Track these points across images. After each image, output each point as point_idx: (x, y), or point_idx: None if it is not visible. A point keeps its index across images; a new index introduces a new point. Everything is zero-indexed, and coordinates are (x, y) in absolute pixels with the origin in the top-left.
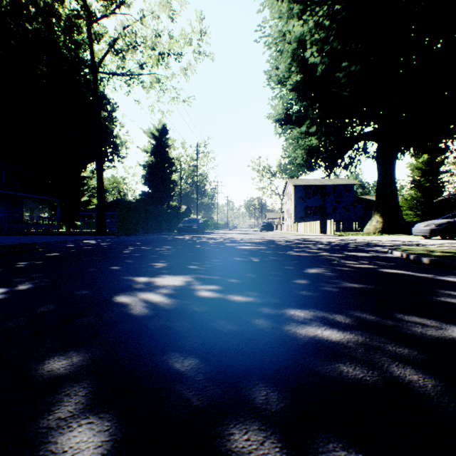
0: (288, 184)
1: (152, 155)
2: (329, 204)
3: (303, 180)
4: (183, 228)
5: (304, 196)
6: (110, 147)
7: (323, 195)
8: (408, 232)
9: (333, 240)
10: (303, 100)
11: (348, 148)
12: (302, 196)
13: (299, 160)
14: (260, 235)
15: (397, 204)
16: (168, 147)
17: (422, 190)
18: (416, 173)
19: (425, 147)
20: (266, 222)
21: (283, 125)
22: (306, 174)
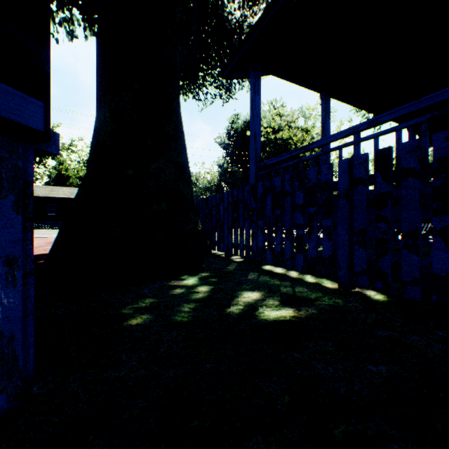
0: None
1: None
2: None
3: None
4: None
5: None
6: None
7: None
8: None
9: None
10: None
11: None
12: None
13: None
14: None
15: None
16: None
17: None
18: None
19: None
20: None
21: None
22: None
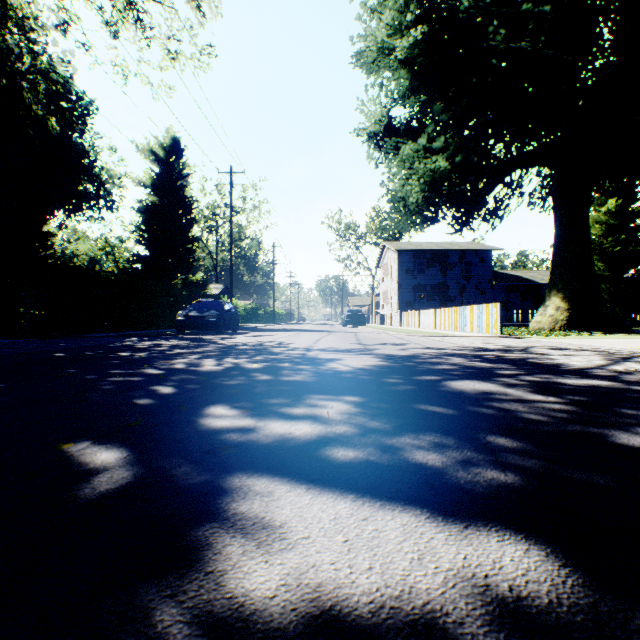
0: (386, 249)
1: (154, 191)
2: (453, 281)
3: (411, 243)
4: (185, 320)
5: (414, 268)
6: (84, 179)
7: (443, 267)
8: (617, 328)
9: (602, 360)
10: (419, 94)
11: (499, 179)
12: (410, 268)
13: (415, 198)
14: (348, 335)
15: (593, 277)
16: (183, 178)
17: (608, 258)
18: (597, 230)
19: (632, 179)
20: (353, 310)
21: (383, 145)
22: (422, 226)
